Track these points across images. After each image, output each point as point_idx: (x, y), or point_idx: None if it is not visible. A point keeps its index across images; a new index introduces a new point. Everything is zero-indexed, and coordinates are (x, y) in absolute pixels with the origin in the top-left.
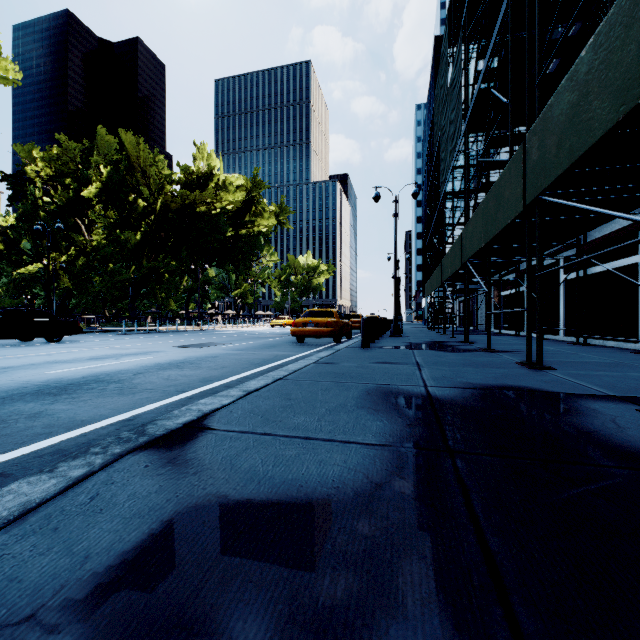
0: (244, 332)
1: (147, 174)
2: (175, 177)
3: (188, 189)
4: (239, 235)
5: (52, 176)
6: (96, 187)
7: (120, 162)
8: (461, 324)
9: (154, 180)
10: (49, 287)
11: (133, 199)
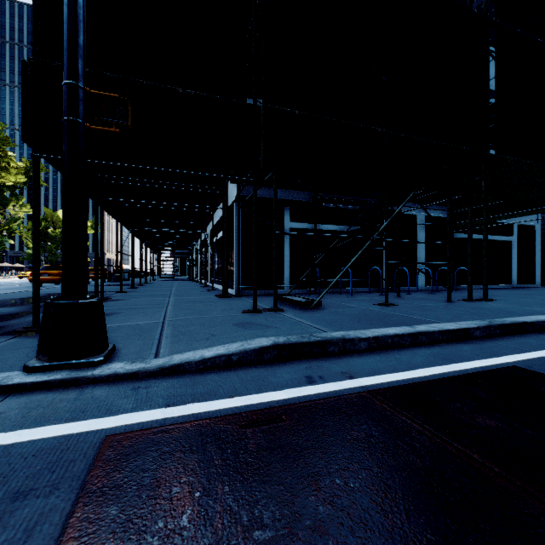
0: None
1: None
2: None
3: None
4: None
5: None
6: None
7: None
8: None
9: None
10: None
11: None
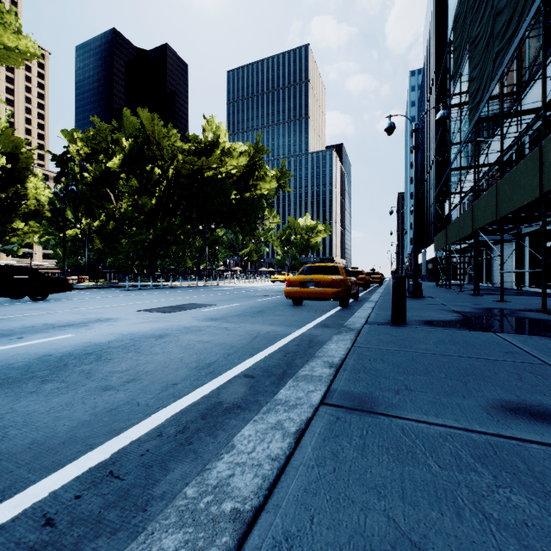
0: (242, 288)
1: (161, 145)
2: (186, 147)
3: (197, 157)
4: (243, 198)
5: (89, 154)
6: (118, 159)
7: (139, 136)
8: (471, 280)
9: (167, 150)
10: (64, 246)
11: (150, 168)
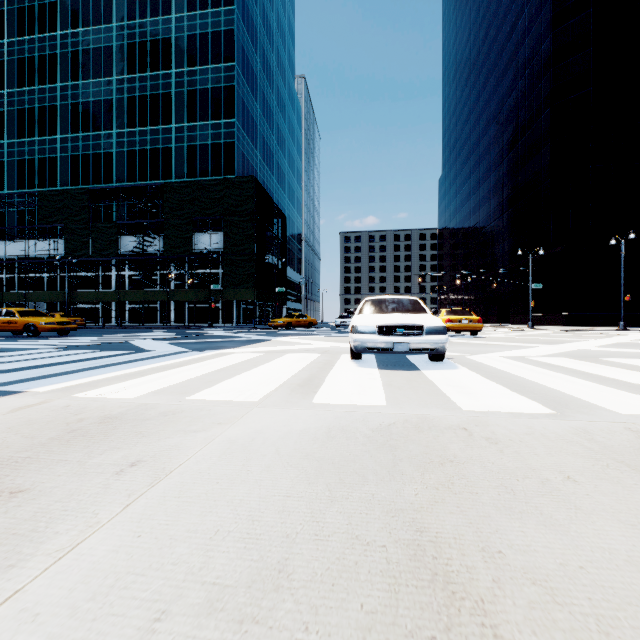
0: None
1: None
2: None
3: None
4: None
5: None
6: None
7: None
8: None
9: None
10: None
11: None
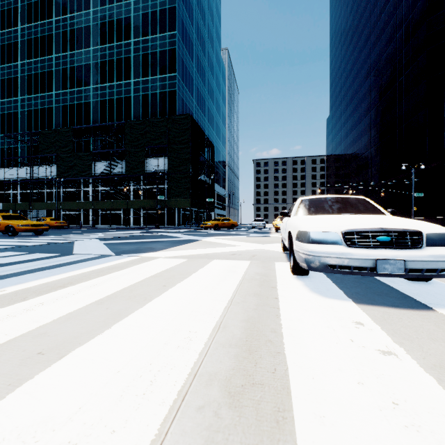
0: None
1: None
2: None
3: None
4: None
5: None
6: None
7: None
8: None
9: None
10: None
11: None
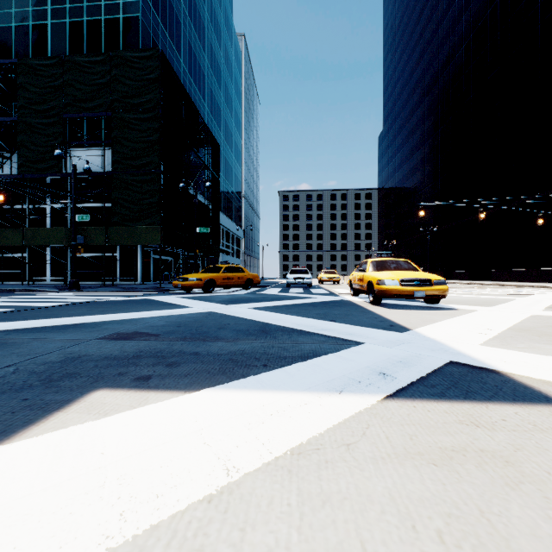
0: None
1: None
2: None
3: None
4: None
5: None
6: None
7: None
8: None
9: None
10: None
11: None
